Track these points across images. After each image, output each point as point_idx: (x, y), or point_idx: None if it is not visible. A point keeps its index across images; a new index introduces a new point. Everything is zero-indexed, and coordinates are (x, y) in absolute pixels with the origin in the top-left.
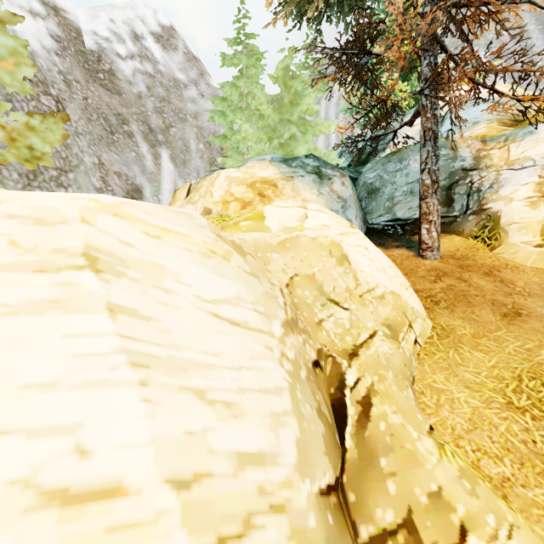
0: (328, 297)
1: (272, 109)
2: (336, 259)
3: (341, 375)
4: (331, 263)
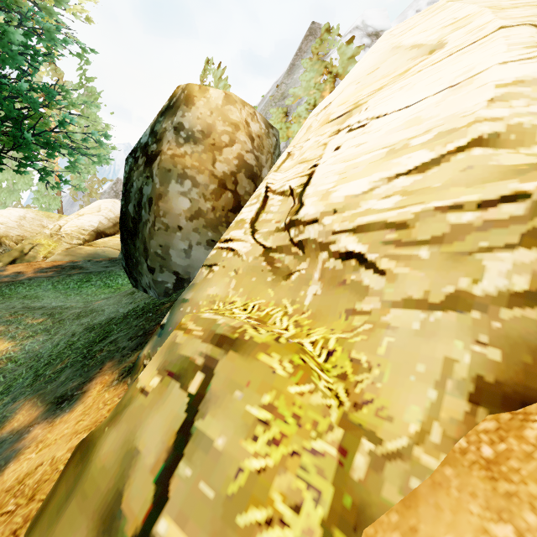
0: None
1: None
2: None
3: None
4: None
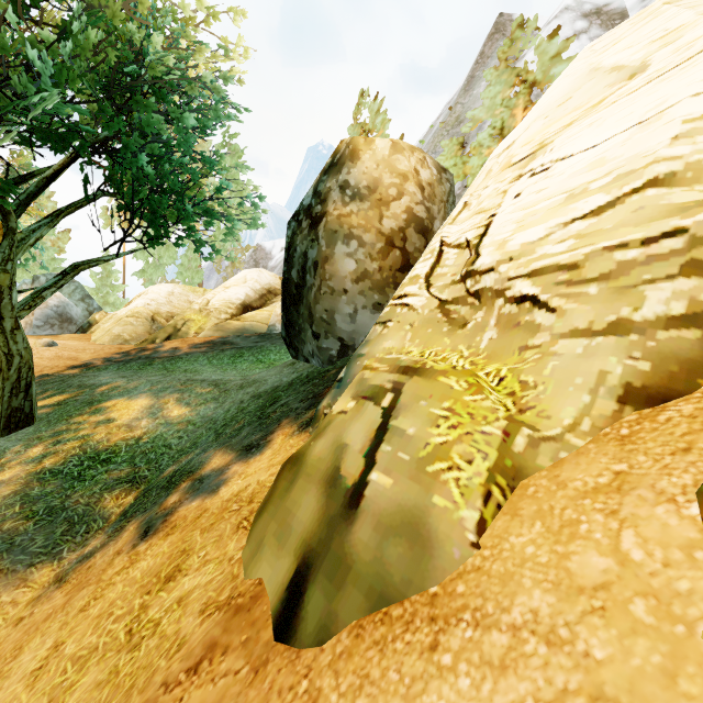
0: None
1: None
2: None
3: None
4: None
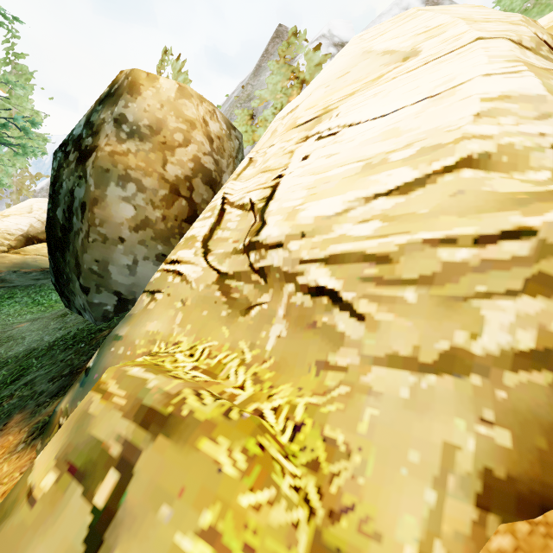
0: None
1: None
2: None
3: None
4: None
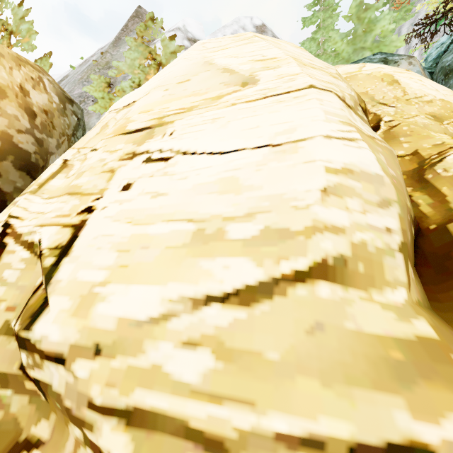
0: (377, 102)
1: (346, 43)
2: (386, 83)
3: (379, 119)
4: (382, 85)
